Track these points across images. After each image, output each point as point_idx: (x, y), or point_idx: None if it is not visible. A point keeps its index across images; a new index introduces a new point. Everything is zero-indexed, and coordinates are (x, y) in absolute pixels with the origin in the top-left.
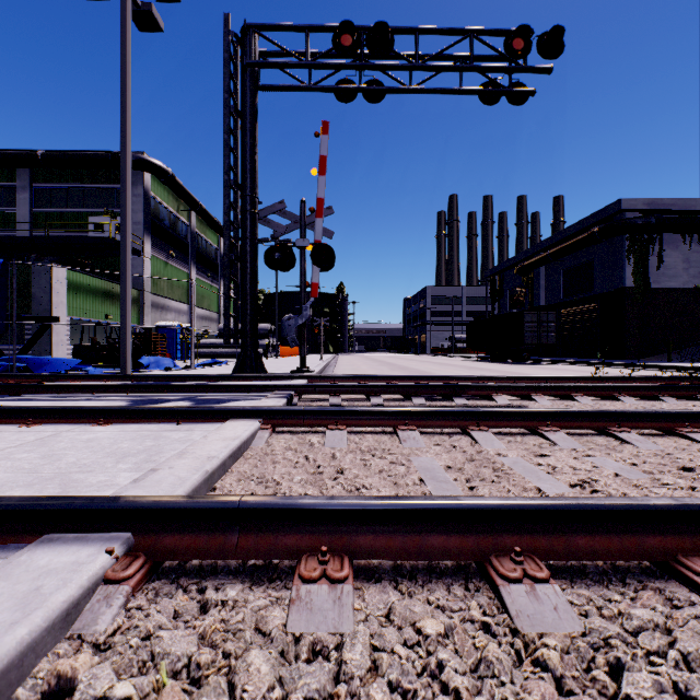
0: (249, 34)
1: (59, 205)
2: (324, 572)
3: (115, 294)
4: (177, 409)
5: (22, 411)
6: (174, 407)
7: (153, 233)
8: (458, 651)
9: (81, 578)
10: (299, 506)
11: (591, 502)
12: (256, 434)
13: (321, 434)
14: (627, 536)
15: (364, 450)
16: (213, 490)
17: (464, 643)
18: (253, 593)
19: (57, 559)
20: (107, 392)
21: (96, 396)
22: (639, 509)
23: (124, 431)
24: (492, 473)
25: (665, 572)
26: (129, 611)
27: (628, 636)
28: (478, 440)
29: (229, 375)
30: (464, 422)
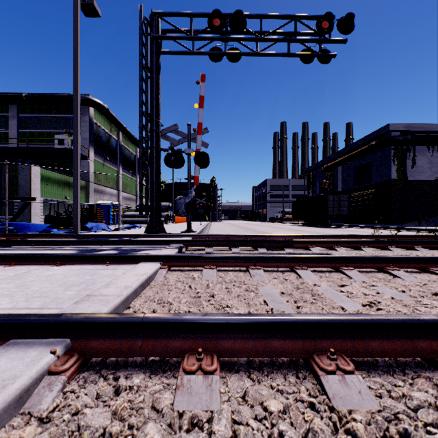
0: (155, 18)
1: (36, 127)
2: (200, 366)
3: (71, 184)
4: (107, 255)
5: (7, 257)
6: (105, 254)
7: (95, 145)
8: (293, 424)
9: (31, 371)
10: (183, 321)
11: (381, 318)
12: (158, 272)
13: (199, 272)
14: (405, 340)
15: (228, 282)
16: (128, 308)
17: (297, 418)
18: (151, 381)
19: (16, 357)
20: (64, 244)
21: (57, 247)
22: (413, 322)
23: (72, 269)
24: (311, 297)
25: (432, 365)
26: (65, 394)
27: (411, 412)
28: (301, 275)
29: (142, 234)
30: (292, 264)
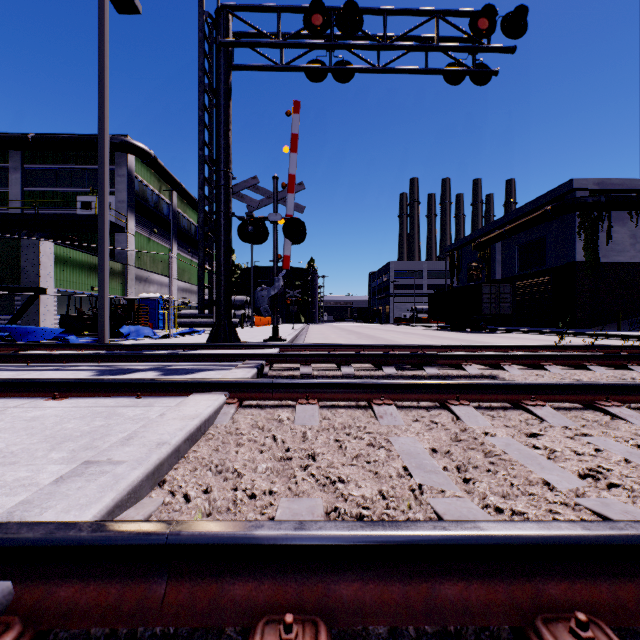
0: (223, 14)
1: (49, 184)
2: None
3: None
4: (138, 382)
5: None
6: (135, 379)
7: (137, 211)
8: None
9: None
10: (253, 542)
11: None
12: (221, 410)
13: (290, 409)
14: None
15: (338, 428)
16: (160, 486)
17: None
18: None
19: None
20: (78, 361)
21: (66, 366)
22: None
23: (76, 407)
24: (486, 459)
25: None
26: None
27: None
28: (460, 416)
29: (202, 344)
30: (442, 396)
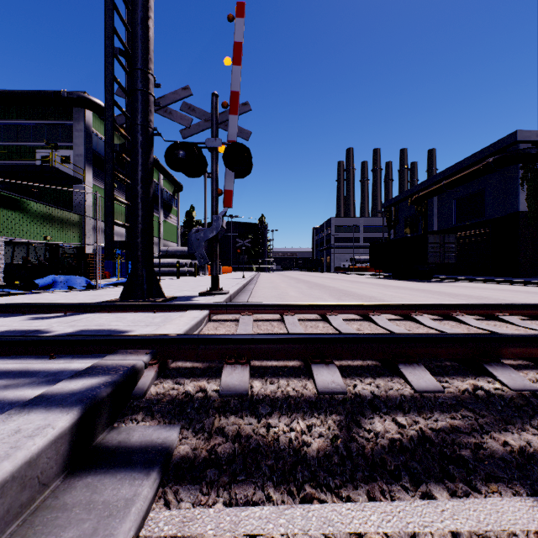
0: None
1: (10, 139)
2: None
3: (55, 218)
4: None
5: None
6: None
7: (95, 165)
8: None
9: None
10: None
11: None
12: None
13: None
14: None
15: None
16: None
17: None
18: None
19: None
20: None
21: None
22: None
23: None
24: None
25: None
26: None
27: None
28: None
29: (95, 304)
30: None
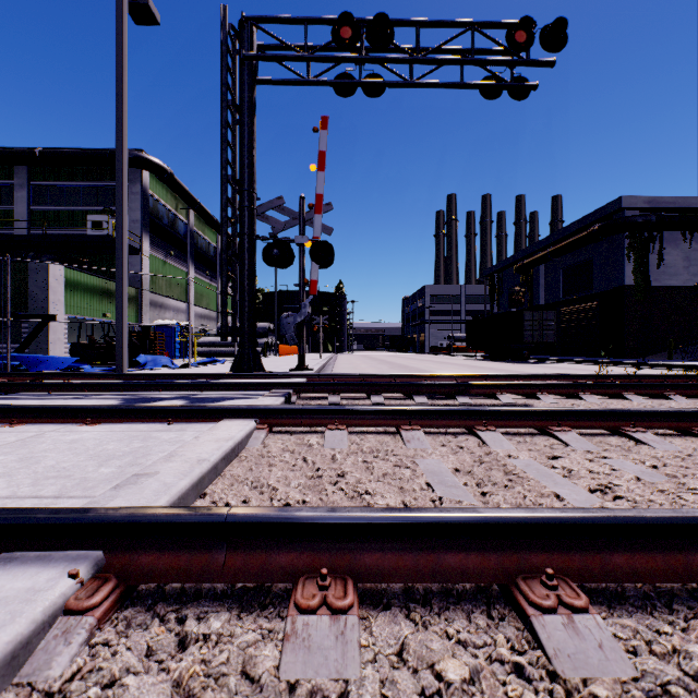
0: (247, 26)
1: (57, 203)
2: (324, 600)
3: (113, 293)
4: (169, 408)
5: (6, 410)
6: (166, 406)
7: (152, 231)
8: None
9: (34, 610)
10: (295, 520)
11: (630, 515)
12: (252, 435)
13: (320, 435)
14: (671, 554)
15: (366, 451)
16: (203, 496)
17: (495, 694)
18: (240, 624)
19: (10, 585)
20: (100, 390)
21: (88, 394)
22: (685, 522)
23: (111, 431)
24: (505, 476)
25: None
26: (92, 650)
27: (692, 682)
28: (486, 440)
29: (226, 373)
30: (470, 422)
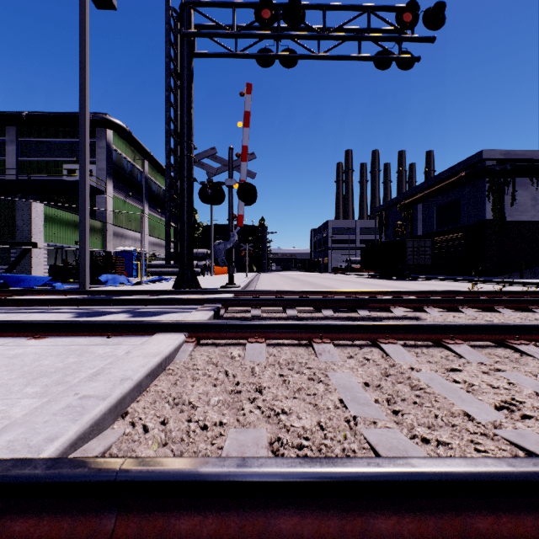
0: (186, 9)
1: (40, 155)
2: None
3: None
4: (109, 323)
5: None
6: (106, 321)
7: (114, 177)
8: None
9: None
10: (198, 479)
11: None
12: (180, 348)
13: (241, 347)
14: None
15: (282, 364)
16: (122, 418)
17: None
18: None
19: None
20: (61, 305)
21: (50, 309)
22: None
23: (54, 345)
24: (412, 392)
25: None
26: None
27: None
28: (389, 353)
29: (168, 290)
30: (373, 335)
